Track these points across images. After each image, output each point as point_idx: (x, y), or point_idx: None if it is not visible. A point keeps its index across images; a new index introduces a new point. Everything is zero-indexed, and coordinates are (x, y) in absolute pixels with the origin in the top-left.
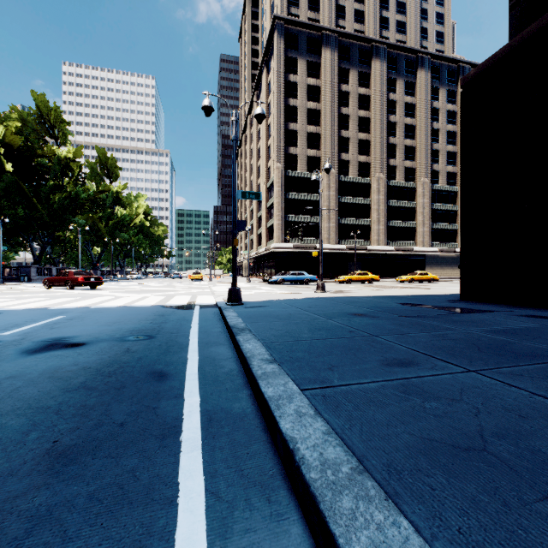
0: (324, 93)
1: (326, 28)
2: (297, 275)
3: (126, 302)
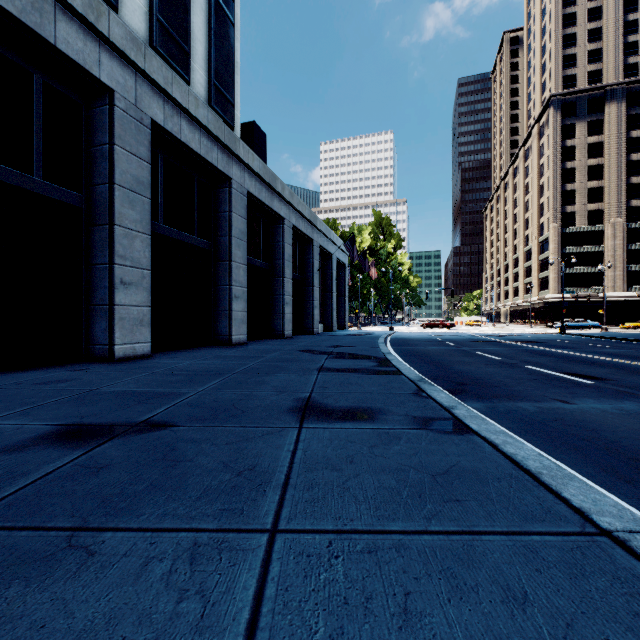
0: (607, 147)
1: (610, 85)
2: (580, 322)
3: (509, 332)
